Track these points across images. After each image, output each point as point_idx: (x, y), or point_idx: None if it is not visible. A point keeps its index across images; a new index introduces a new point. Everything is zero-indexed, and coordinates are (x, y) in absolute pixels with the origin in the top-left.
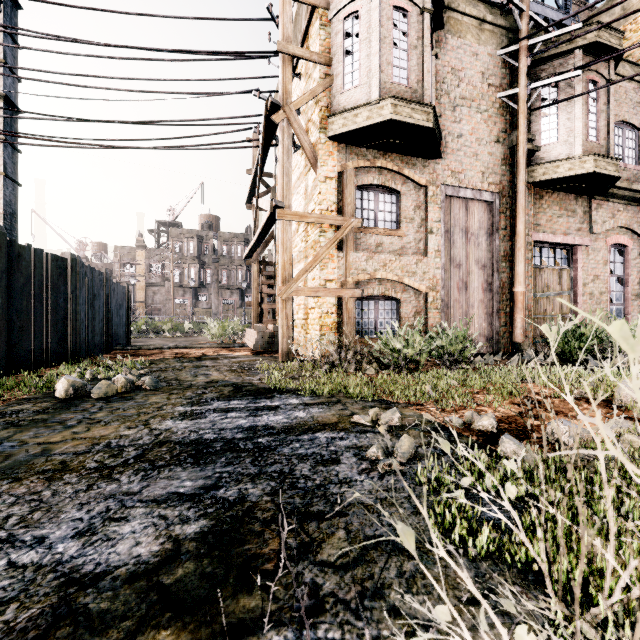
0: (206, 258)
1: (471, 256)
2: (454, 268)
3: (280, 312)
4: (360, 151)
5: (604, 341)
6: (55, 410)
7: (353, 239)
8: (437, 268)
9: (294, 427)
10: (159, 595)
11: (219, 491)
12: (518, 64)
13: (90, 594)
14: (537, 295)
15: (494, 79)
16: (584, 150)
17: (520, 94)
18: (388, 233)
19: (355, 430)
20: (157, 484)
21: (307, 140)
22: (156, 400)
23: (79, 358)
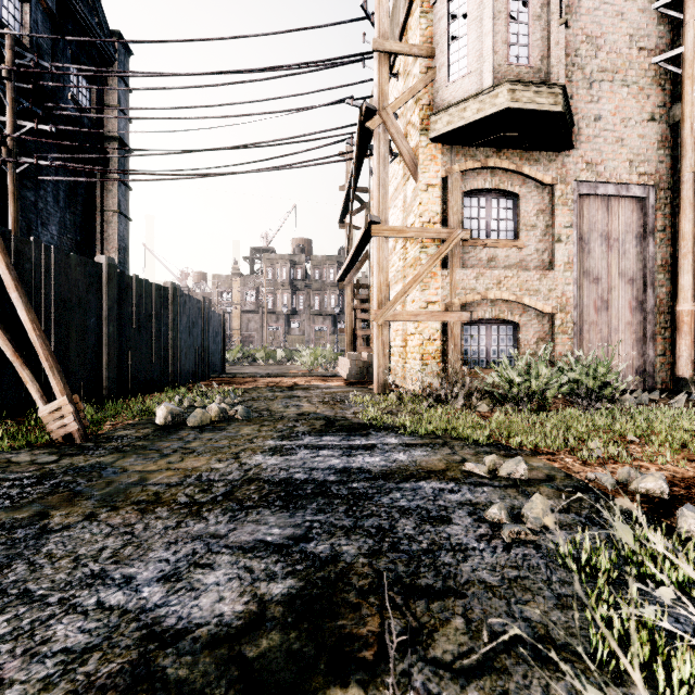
0: (298, 283)
1: (614, 267)
2: (590, 283)
3: (375, 339)
4: (468, 151)
5: None
6: (154, 437)
7: (460, 254)
8: (567, 284)
9: (393, 472)
10: (240, 671)
11: (309, 544)
12: (683, 15)
13: (169, 655)
14: None
15: (647, 40)
16: None
17: (686, 54)
18: (503, 245)
19: (468, 481)
20: (244, 528)
21: (406, 145)
22: (247, 432)
23: (179, 385)
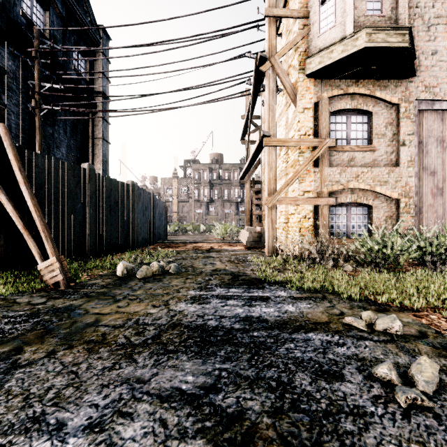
0: (214, 182)
1: (446, 163)
2: (428, 176)
3: (266, 217)
4: (334, 82)
5: None
6: (113, 286)
7: (327, 156)
8: (410, 176)
9: (286, 322)
10: None
11: (217, 396)
12: None
13: None
14: None
15: None
16: None
17: None
18: (360, 149)
19: (350, 334)
20: (164, 373)
21: (288, 81)
22: (176, 283)
23: (136, 248)
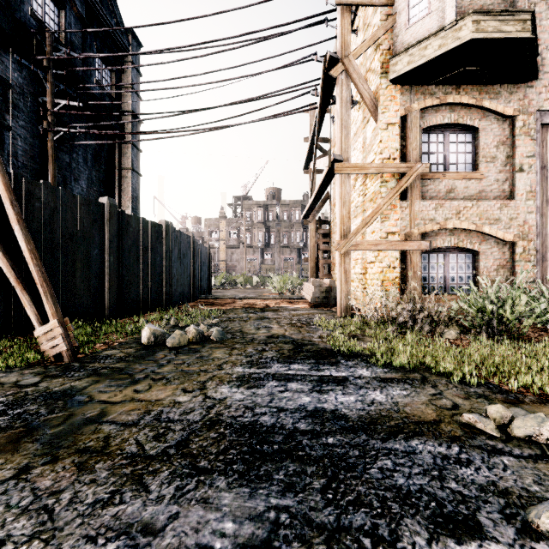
0: (270, 223)
1: None
2: None
3: (338, 267)
4: (427, 89)
5: None
6: (134, 358)
7: (419, 187)
8: (529, 212)
9: (374, 421)
10: None
11: None
12: None
13: None
14: None
15: None
16: None
17: None
18: (462, 176)
19: (475, 444)
20: (188, 515)
21: (366, 88)
22: (218, 355)
23: (171, 306)
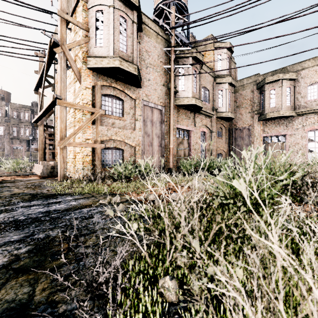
0: None
1: (154, 132)
2: (147, 136)
3: (59, 154)
4: (104, 77)
5: (198, 166)
6: None
7: (100, 119)
8: (140, 136)
9: (71, 208)
10: (14, 271)
11: (34, 236)
12: (171, 56)
13: None
14: (178, 149)
15: (162, 59)
16: (192, 95)
17: (171, 68)
18: (118, 118)
19: (100, 206)
20: None
21: (75, 66)
22: None
23: None
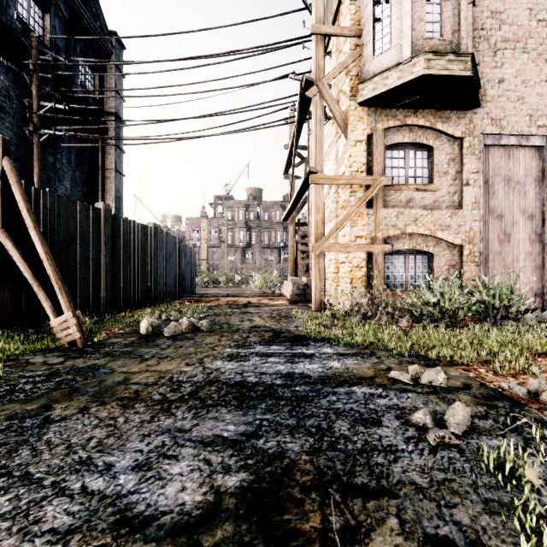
0: (252, 223)
1: (515, 206)
2: (494, 219)
3: (313, 266)
4: (390, 112)
5: None
6: (138, 344)
7: (383, 197)
8: (474, 220)
9: (329, 378)
10: None
11: (259, 441)
12: None
13: (137, 541)
14: None
15: (545, 13)
16: None
17: None
18: (419, 188)
19: (394, 387)
20: (205, 424)
21: (338, 109)
22: (210, 341)
23: (159, 303)
